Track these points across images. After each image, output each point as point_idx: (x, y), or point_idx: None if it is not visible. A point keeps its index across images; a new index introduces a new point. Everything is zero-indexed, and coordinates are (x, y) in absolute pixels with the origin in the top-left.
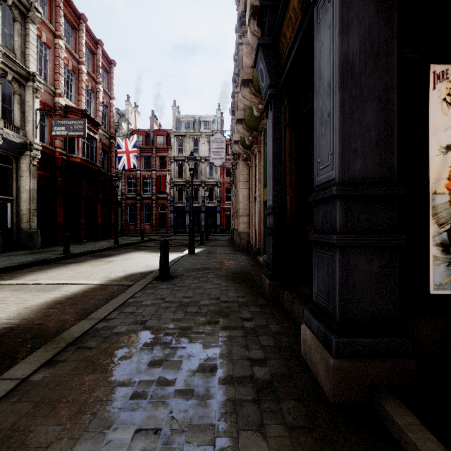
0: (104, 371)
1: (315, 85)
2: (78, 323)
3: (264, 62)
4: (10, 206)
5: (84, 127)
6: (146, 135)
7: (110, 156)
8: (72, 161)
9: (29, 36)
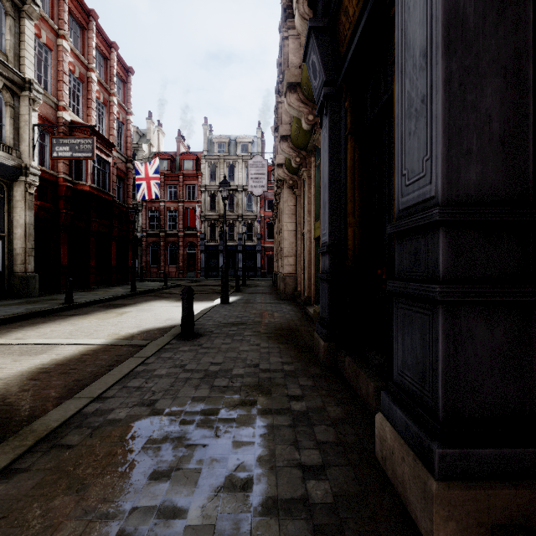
0: (82, 490)
1: (397, 62)
2: (61, 404)
3: (318, 51)
4: (0, 244)
5: (92, 147)
6: (171, 159)
7: (127, 183)
8: (79, 190)
9: (24, 34)
